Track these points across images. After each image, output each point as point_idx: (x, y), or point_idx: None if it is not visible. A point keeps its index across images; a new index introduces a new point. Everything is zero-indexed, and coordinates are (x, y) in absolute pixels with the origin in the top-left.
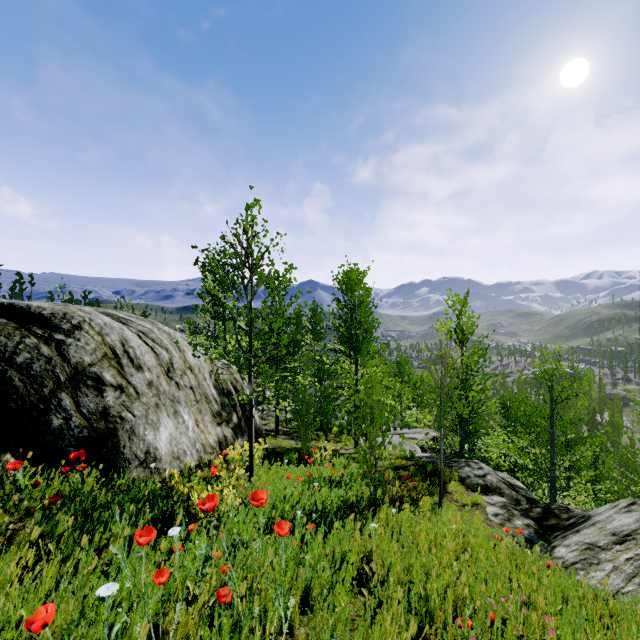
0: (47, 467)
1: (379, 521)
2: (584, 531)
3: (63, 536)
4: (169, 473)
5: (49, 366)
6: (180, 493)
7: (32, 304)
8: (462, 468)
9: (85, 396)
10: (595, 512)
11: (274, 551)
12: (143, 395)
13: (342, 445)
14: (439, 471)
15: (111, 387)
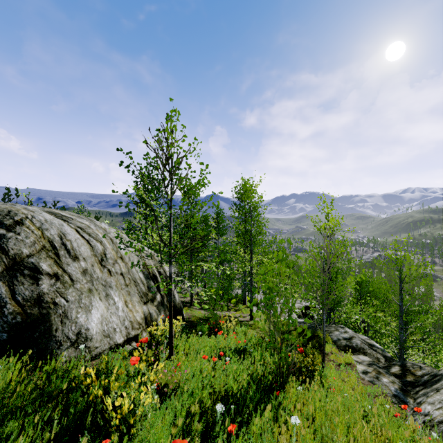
0: None
1: (288, 400)
2: None
3: None
4: (99, 350)
5: None
6: (94, 396)
7: None
8: (332, 332)
9: (21, 284)
10: None
11: None
12: (77, 282)
13: (240, 313)
14: (316, 335)
15: (47, 275)
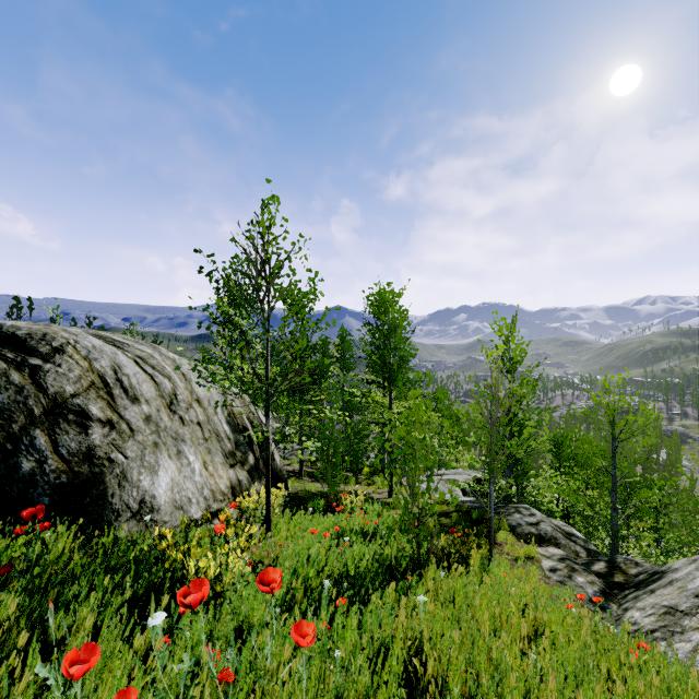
0: (13, 522)
1: (425, 587)
2: (660, 591)
3: (1, 628)
4: (169, 526)
5: (20, 397)
6: (172, 560)
7: (5, 323)
8: (511, 515)
9: (65, 433)
10: (670, 567)
11: (293, 644)
12: (139, 432)
13: (374, 488)
14: (486, 518)
15: (98, 422)
